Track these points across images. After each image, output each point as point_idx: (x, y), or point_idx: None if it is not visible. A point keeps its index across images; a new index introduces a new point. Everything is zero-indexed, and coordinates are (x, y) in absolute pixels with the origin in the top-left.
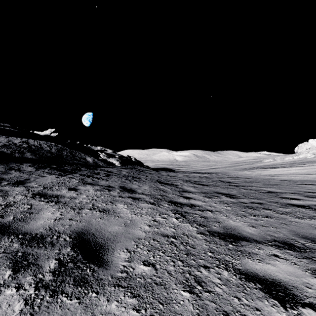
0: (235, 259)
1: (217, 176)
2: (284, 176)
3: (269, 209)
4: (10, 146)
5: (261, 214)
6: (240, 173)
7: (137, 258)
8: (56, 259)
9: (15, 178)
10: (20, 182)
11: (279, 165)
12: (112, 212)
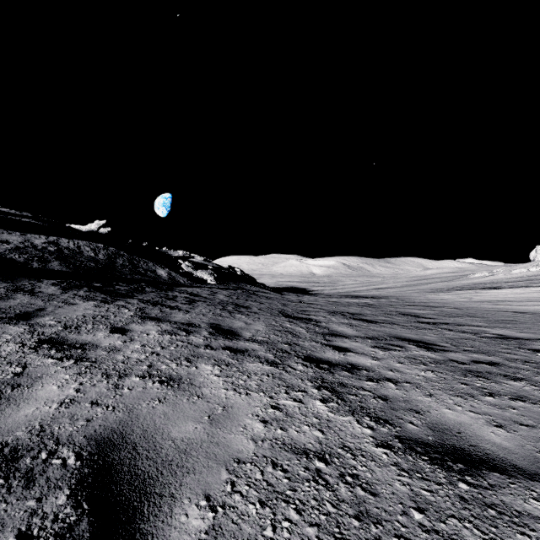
0: (488, 537)
1: (390, 302)
2: (518, 304)
3: (517, 377)
4: (26, 250)
5: (506, 390)
6: (431, 297)
7: (229, 534)
8: (18, 534)
9: (18, 307)
10: (25, 315)
11: (503, 283)
12: (186, 384)
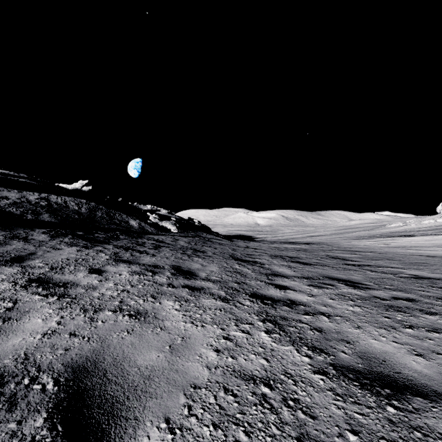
0: None
1: (321, 248)
2: (428, 249)
3: (432, 312)
4: (22, 205)
5: (423, 323)
6: (355, 243)
7: None
8: None
9: (14, 252)
10: (18, 258)
11: (414, 231)
12: (151, 318)
